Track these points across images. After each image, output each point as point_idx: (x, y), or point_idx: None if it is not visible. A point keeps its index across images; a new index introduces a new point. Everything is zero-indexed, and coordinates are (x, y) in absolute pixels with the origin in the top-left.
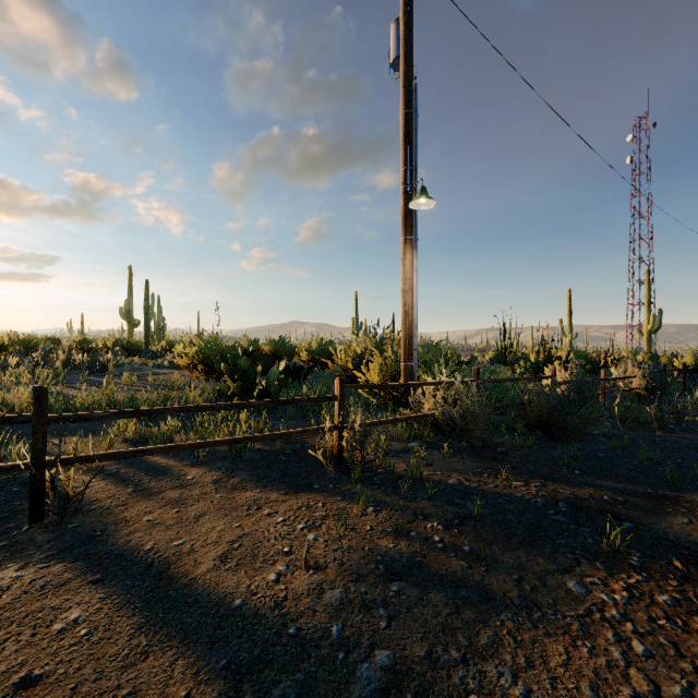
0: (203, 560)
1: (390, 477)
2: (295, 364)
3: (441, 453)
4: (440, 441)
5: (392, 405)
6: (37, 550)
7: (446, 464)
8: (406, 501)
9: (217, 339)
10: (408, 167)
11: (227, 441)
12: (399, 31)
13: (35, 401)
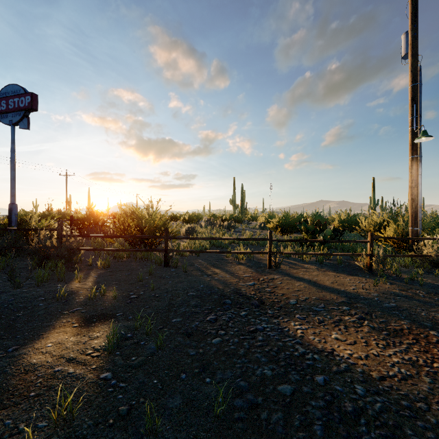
0: (326, 282)
1: (399, 278)
2: (334, 228)
3: (434, 275)
4: (435, 271)
5: (402, 252)
6: (276, 274)
7: (436, 279)
8: (406, 284)
9: (288, 215)
10: (414, 116)
11: (321, 253)
12: (408, 38)
13: (269, 235)
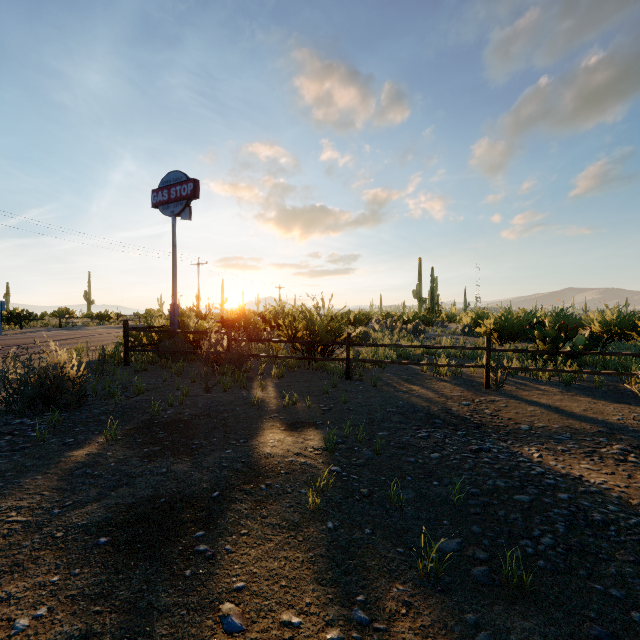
0: (574, 409)
1: None
2: (591, 335)
3: None
4: None
5: None
6: (497, 395)
7: None
8: None
9: (510, 313)
10: None
11: (568, 370)
12: None
13: (486, 342)
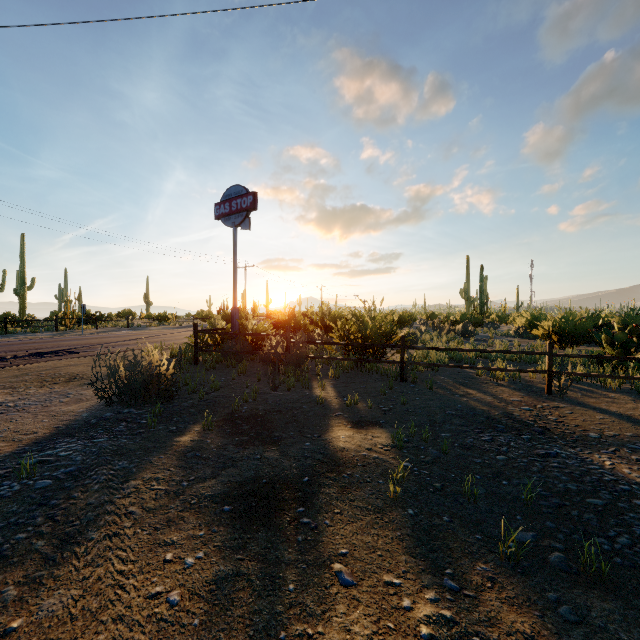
0: None
1: None
2: None
3: None
4: None
5: None
6: (560, 401)
7: None
8: None
9: (572, 315)
10: None
11: None
12: None
13: (549, 347)
